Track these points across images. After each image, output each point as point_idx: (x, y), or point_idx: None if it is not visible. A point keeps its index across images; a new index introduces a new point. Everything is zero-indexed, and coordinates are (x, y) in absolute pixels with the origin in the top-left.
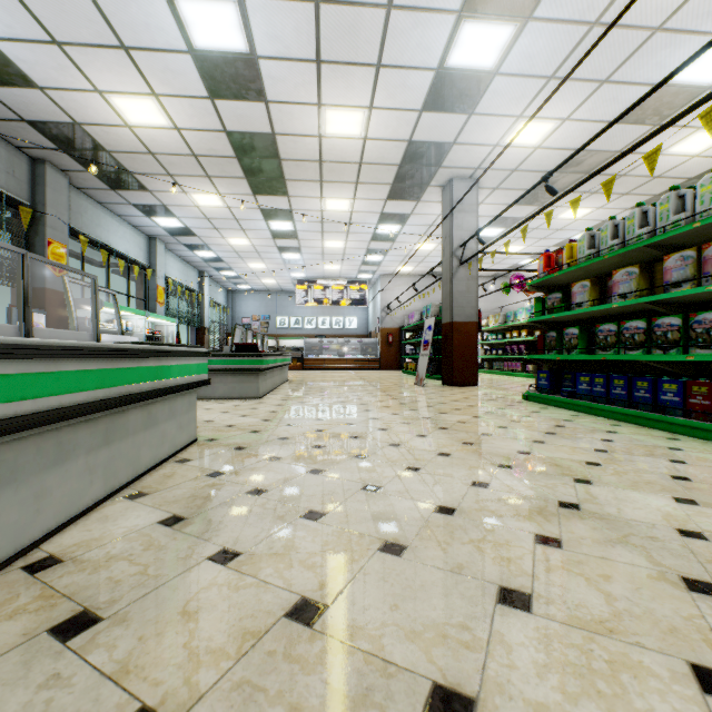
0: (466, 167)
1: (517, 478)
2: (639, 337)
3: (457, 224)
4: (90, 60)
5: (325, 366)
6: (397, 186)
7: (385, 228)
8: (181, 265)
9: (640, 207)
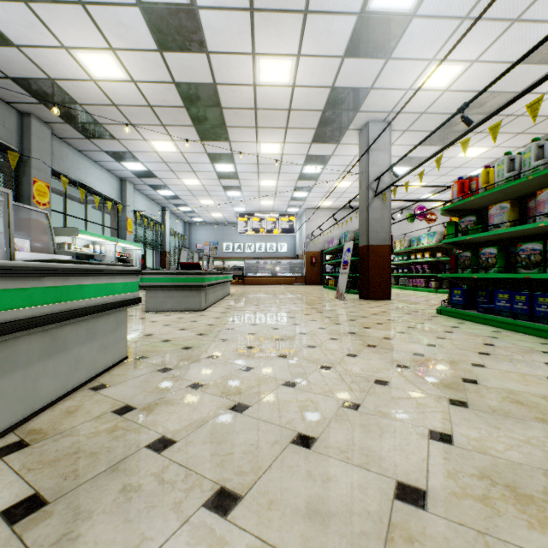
0: (381, 111)
1: (484, 426)
2: None
3: (373, 161)
4: (54, 17)
5: (261, 282)
6: (321, 130)
7: (310, 168)
8: (147, 202)
9: None
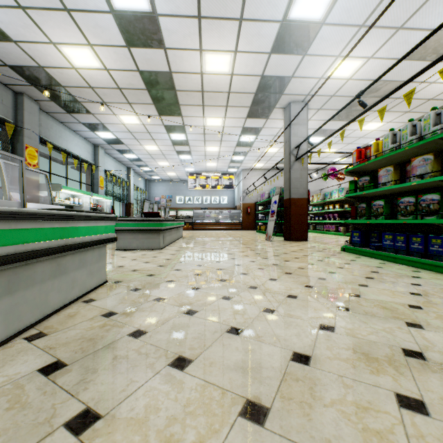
0: (300, 94)
1: (357, 322)
2: (433, 206)
3: (294, 132)
4: (45, 20)
5: (207, 228)
6: (253, 108)
7: (245, 138)
8: (116, 163)
9: (434, 110)
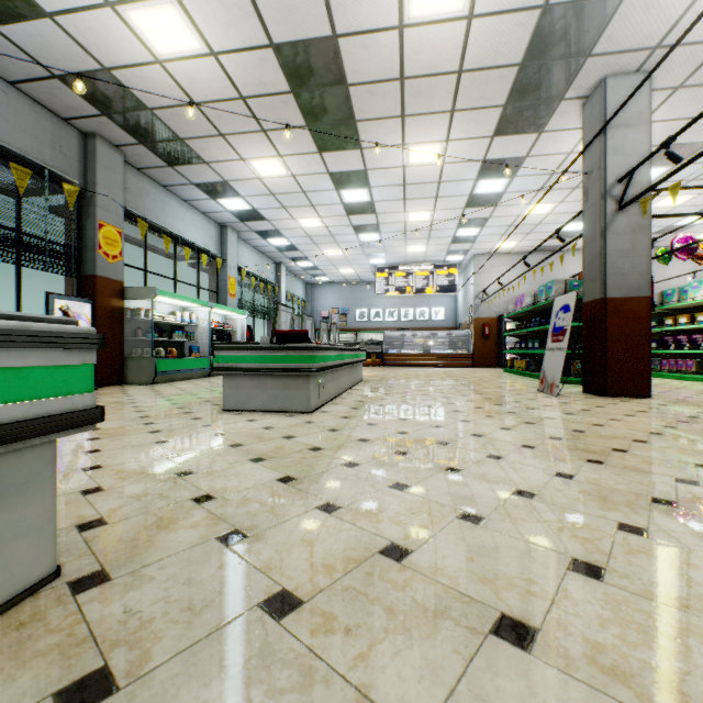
0: (636, 48)
1: None
2: None
3: (614, 146)
4: None
5: (407, 363)
6: (512, 108)
7: (486, 185)
8: (256, 256)
9: None
